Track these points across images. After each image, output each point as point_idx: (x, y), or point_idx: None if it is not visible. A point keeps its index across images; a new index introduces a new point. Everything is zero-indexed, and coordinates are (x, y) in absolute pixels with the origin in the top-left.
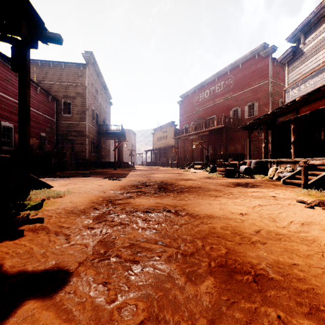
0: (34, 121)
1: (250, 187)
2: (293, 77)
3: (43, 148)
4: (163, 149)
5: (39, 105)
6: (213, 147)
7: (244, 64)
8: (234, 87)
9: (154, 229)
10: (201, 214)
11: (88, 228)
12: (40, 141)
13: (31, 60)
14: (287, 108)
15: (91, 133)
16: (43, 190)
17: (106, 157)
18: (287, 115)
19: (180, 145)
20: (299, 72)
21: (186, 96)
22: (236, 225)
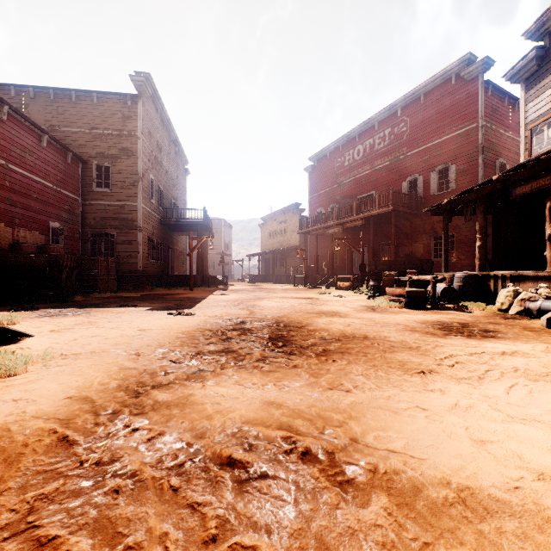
0: (36, 199)
1: (481, 336)
2: (538, 110)
3: (48, 249)
4: (280, 252)
5: (48, 170)
6: (372, 248)
7: (428, 96)
8: (410, 138)
9: None
10: (427, 476)
11: None
12: (49, 238)
13: (36, 87)
14: (537, 166)
15: (147, 224)
16: None
17: (178, 266)
18: (536, 181)
19: (309, 246)
20: None
21: (321, 157)
22: None
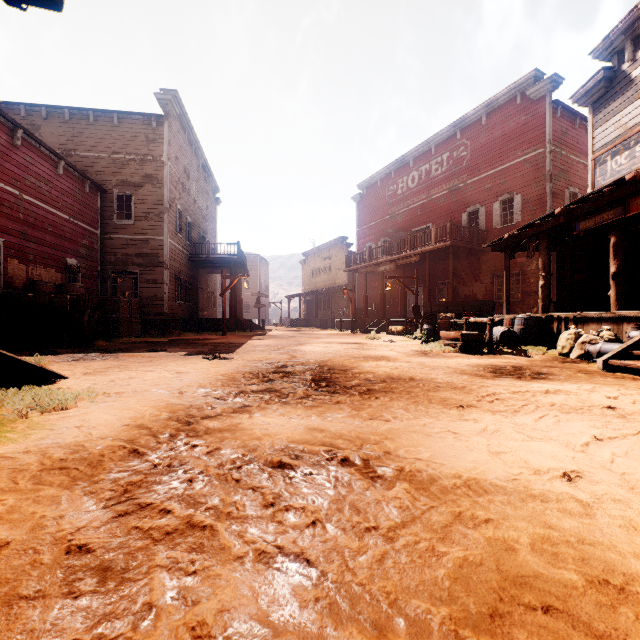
0: (51, 233)
1: (531, 377)
2: (607, 136)
3: (68, 288)
4: (324, 292)
5: (64, 200)
6: (427, 288)
7: (491, 116)
8: (470, 163)
9: (299, 558)
10: (444, 473)
11: (67, 549)
12: (65, 276)
13: (49, 107)
14: (600, 199)
15: (174, 260)
16: (27, 389)
17: (207, 309)
18: (600, 215)
19: (357, 286)
20: (620, 124)
21: (371, 184)
22: (579, 530)
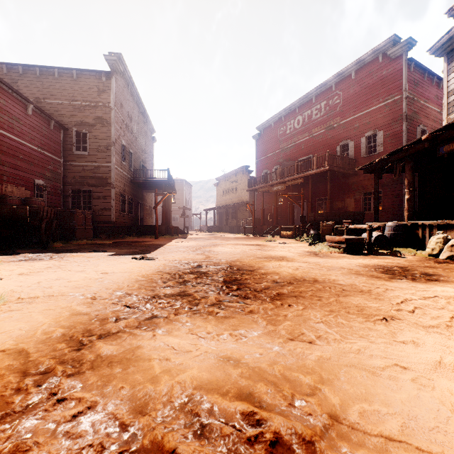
0: (22, 160)
1: (426, 279)
2: None
3: (31, 202)
4: (232, 206)
5: (33, 135)
6: (310, 203)
7: (359, 72)
8: (342, 108)
9: None
10: None
11: None
12: (34, 193)
13: (24, 65)
14: None
15: (119, 182)
16: None
17: (146, 218)
18: None
19: (256, 202)
20: None
21: (266, 127)
22: None
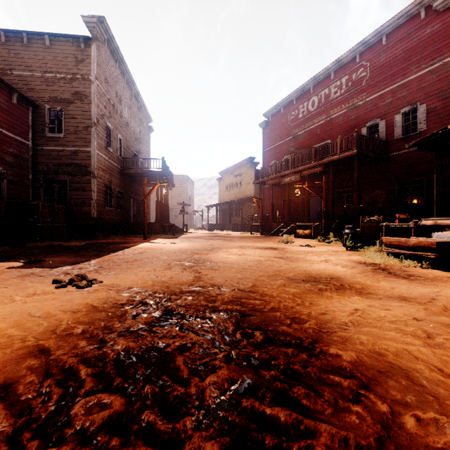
0: None
1: None
2: None
3: None
4: (236, 202)
5: None
6: (331, 195)
7: (392, 36)
8: (370, 82)
9: None
10: None
11: None
12: None
13: None
14: None
15: (103, 171)
16: None
17: (141, 215)
18: None
19: (263, 197)
20: None
21: (275, 112)
22: None
